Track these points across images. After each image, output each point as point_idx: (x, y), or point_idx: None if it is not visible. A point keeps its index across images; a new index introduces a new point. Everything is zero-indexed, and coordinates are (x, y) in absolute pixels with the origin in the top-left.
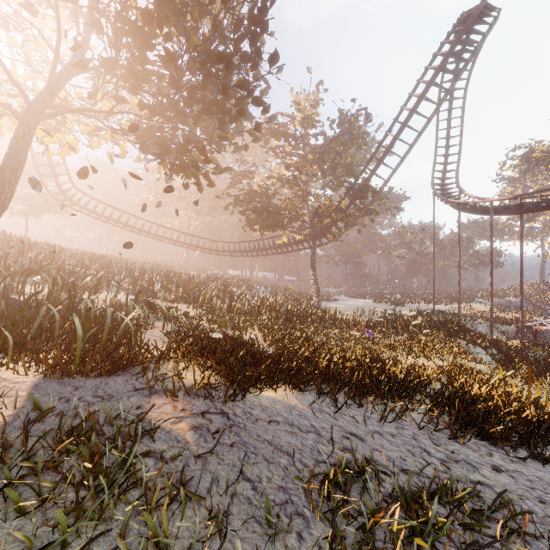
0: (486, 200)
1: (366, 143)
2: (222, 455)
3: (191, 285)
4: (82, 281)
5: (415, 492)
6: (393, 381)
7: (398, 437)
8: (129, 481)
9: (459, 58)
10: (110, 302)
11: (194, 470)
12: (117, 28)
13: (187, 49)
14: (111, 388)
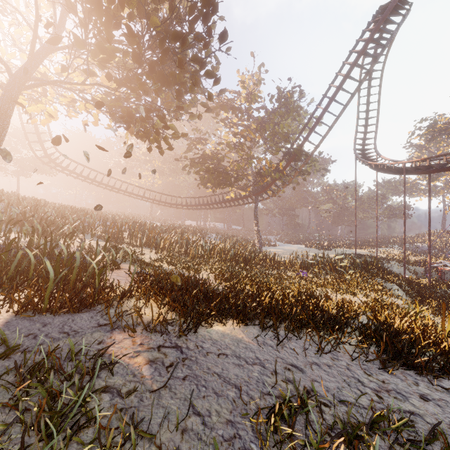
0: (400, 162)
1: (300, 115)
2: (174, 389)
3: (154, 233)
4: (60, 229)
5: (355, 426)
6: (326, 316)
7: (334, 368)
8: (84, 418)
9: (378, 43)
10: (81, 247)
11: (148, 405)
12: (87, 10)
13: (149, 29)
14: (77, 324)
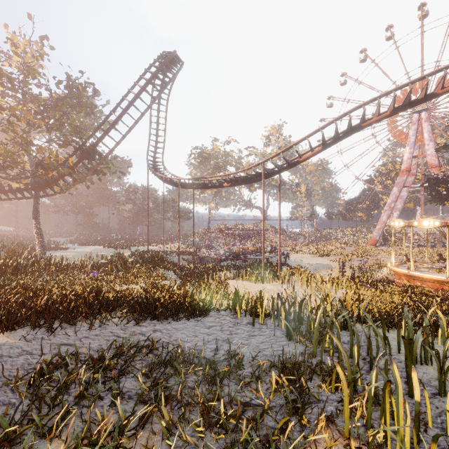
0: (177, 178)
1: (94, 113)
2: None
3: None
4: None
5: (100, 355)
6: (103, 302)
7: (100, 335)
8: None
9: (161, 80)
10: None
11: None
12: None
13: None
14: None
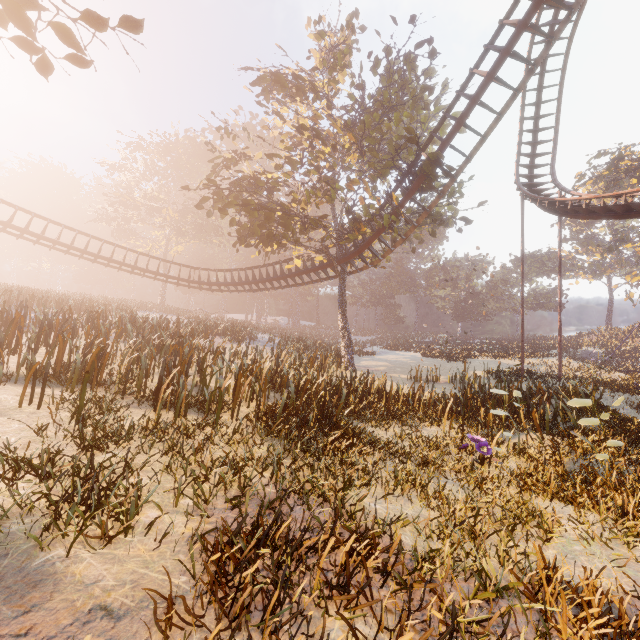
0: None
1: (428, 107)
2: None
3: None
4: None
5: None
6: None
7: None
8: None
9: None
10: None
11: None
12: None
13: None
14: None
